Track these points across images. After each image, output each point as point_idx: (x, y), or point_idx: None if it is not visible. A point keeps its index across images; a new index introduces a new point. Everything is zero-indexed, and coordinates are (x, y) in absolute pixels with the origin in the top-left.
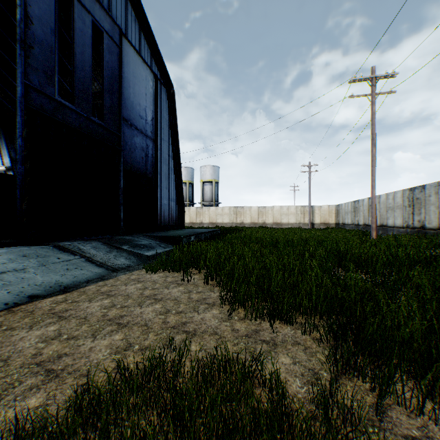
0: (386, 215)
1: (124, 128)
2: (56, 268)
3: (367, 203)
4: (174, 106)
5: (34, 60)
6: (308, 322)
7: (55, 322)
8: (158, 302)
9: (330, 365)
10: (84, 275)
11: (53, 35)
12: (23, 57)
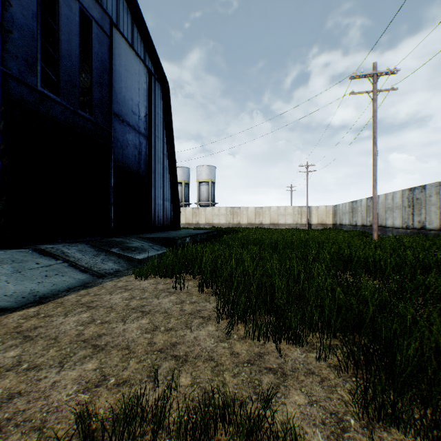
0: (385, 216)
1: (116, 124)
2: (33, 275)
3: (365, 203)
4: (169, 102)
5: (12, 45)
6: (323, 345)
7: (17, 345)
8: (145, 316)
9: (358, 408)
10: (65, 282)
11: (36, 20)
12: (0, 42)
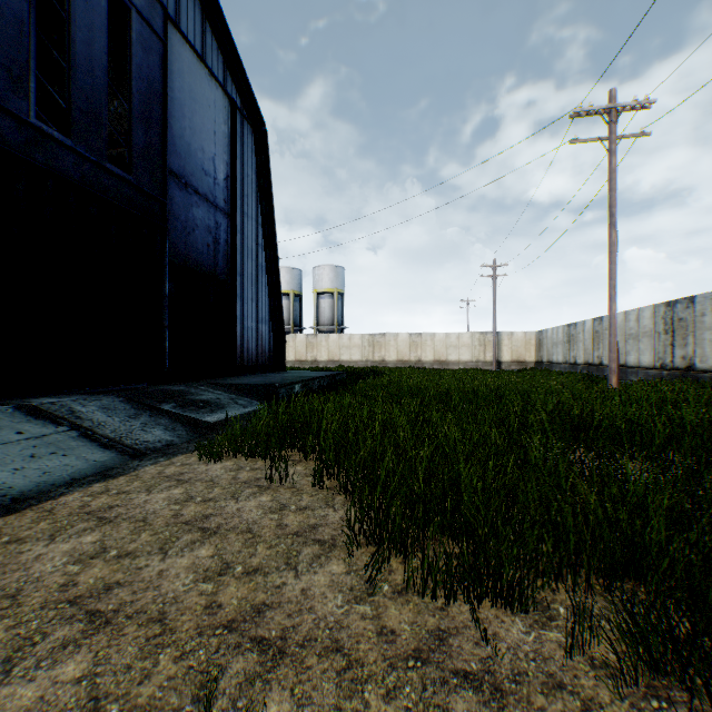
0: (625, 348)
1: (174, 191)
2: (7, 454)
3: (591, 327)
4: (266, 158)
5: None
6: (578, 619)
7: None
8: (207, 540)
9: None
10: (67, 468)
11: None
12: None
